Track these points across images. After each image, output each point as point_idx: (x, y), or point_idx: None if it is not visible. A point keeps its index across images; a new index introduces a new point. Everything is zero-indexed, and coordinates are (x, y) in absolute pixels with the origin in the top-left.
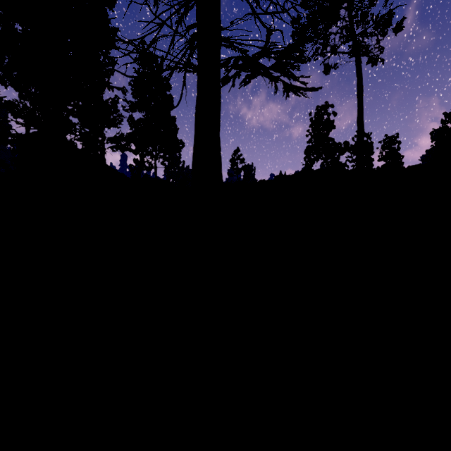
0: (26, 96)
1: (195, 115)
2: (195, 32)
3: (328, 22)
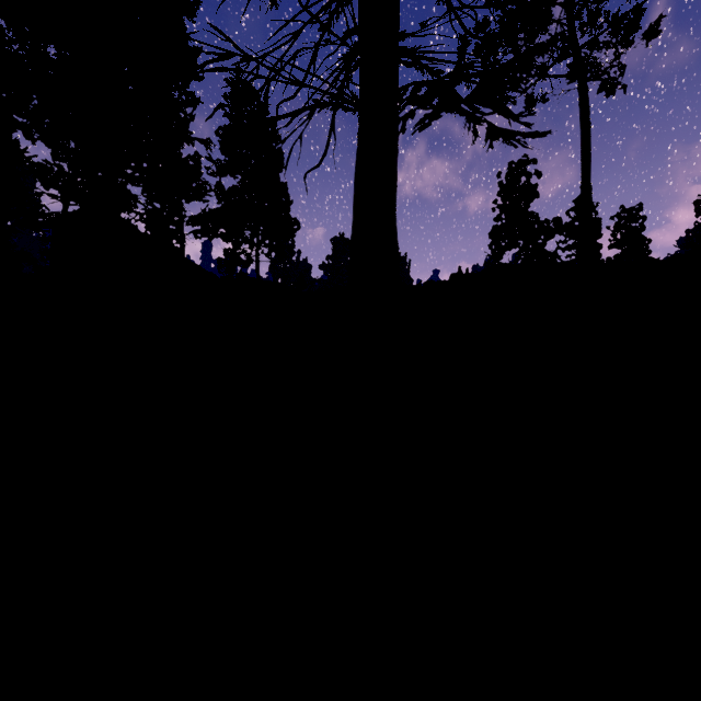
0: (63, 155)
1: (356, 181)
2: (356, 43)
3: (533, 27)
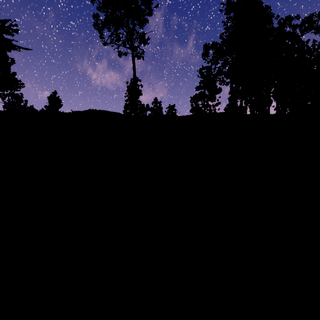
0: None
1: None
2: None
3: (116, 25)
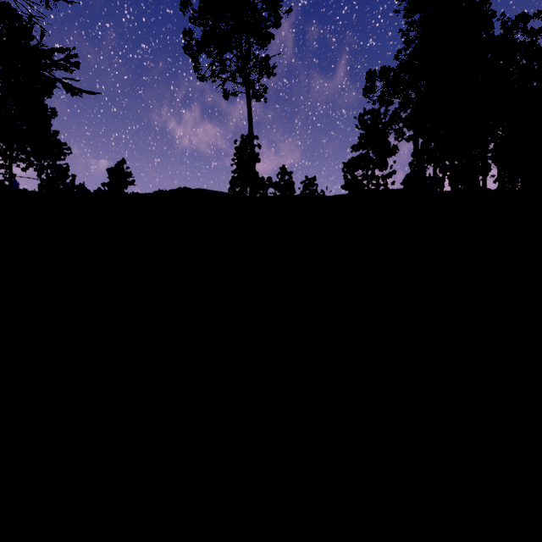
0: None
1: None
2: None
3: (220, 46)
